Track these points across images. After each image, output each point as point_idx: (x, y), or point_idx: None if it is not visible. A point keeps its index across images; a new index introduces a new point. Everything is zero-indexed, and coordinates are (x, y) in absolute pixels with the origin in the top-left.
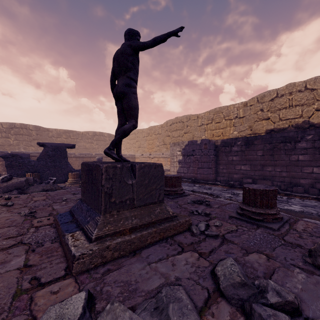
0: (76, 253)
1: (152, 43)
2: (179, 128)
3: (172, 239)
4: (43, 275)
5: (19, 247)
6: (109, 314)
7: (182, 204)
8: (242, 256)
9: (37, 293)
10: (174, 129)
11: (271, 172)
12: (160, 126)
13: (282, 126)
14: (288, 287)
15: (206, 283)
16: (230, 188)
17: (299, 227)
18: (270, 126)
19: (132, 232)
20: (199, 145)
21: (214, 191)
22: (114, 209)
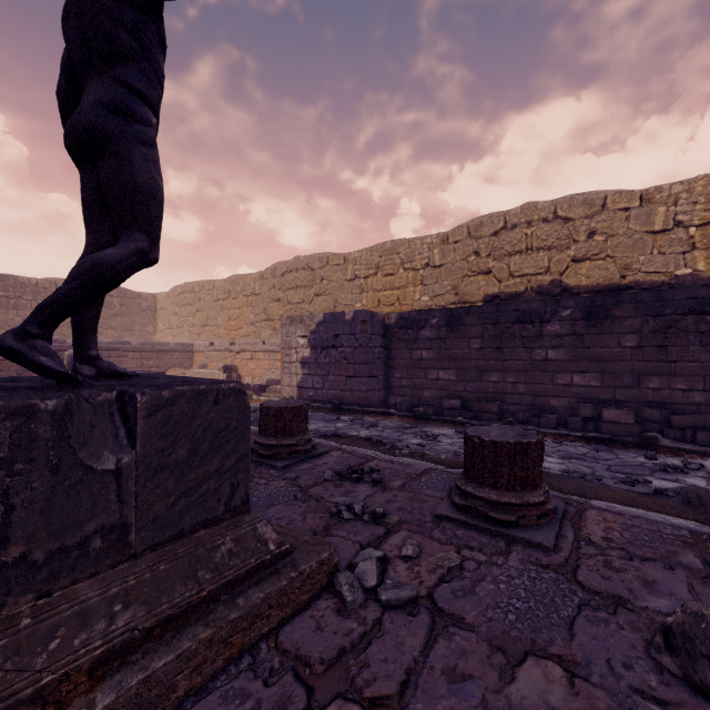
0: None
1: None
2: (303, 283)
3: (274, 645)
4: None
5: None
6: None
7: (309, 485)
8: (501, 686)
9: None
10: (292, 285)
11: (498, 385)
12: (258, 275)
13: (515, 289)
14: None
15: None
16: (418, 421)
17: (595, 532)
18: (492, 287)
19: (106, 674)
20: (349, 324)
21: (384, 431)
22: (19, 590)
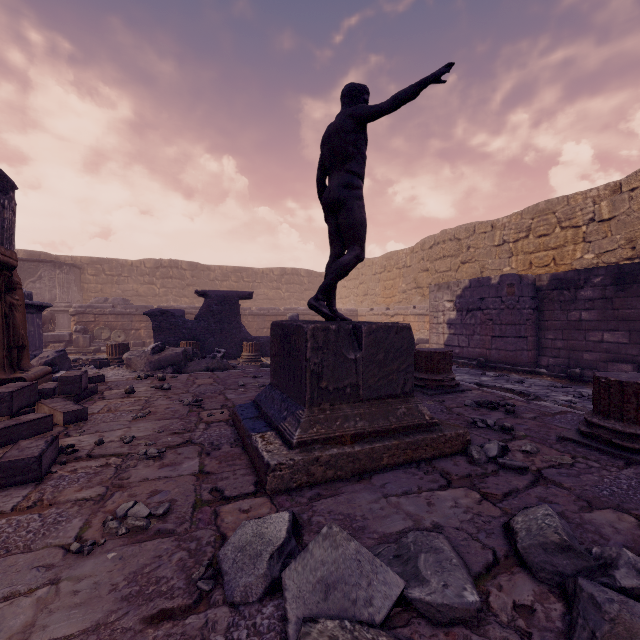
0: (271, 461)
1: (392, 105)
2: (449, 253)
3: (429, 464)
4: (226, 487)
5: (190, 447)
6: (326, 540)
7: (452, 406)
8: (578, 511)
9: (222, 508)
10: (439, 256)
11: None
12: (409, 250)
13: None
14: None
15: (492, 541)
16: (573, 383)
17: None
18: None
19: (356, 441)
20: (495, 288)
21: (530, 387)
22: (325, 400)
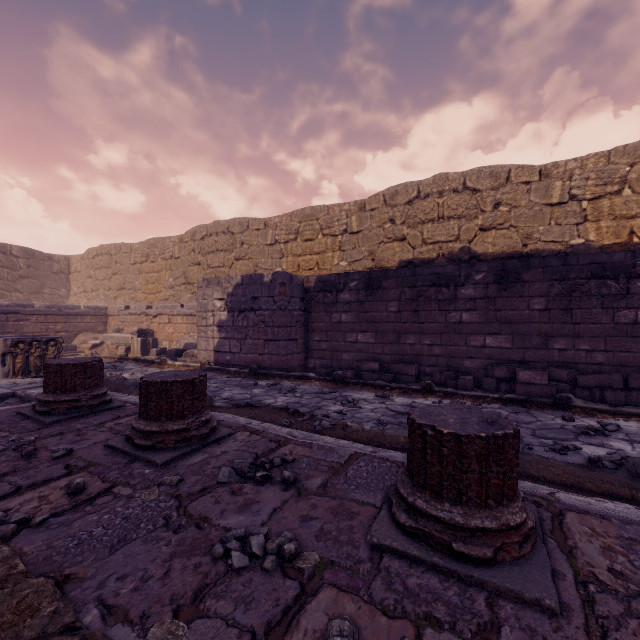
0: None
1: None
2: (223, 247)
3: None
4: None
5: None
6: None
7: (194, 493)
8: None
9: None
10: (212, 249)
11: (415, 347)
12: (178, 239)
13: (428, 256)
14: None
15: None
16: (338, 385)
17: (595, 559)
18: (407, 253)
19: None
20: (268, 287)
21: (302, 397)
22: None
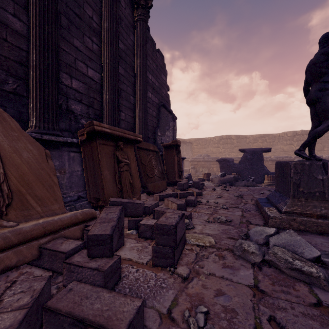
0: (270, 215)
1: None
2: None
3: None
4: (251, 221)
5: (237, 208)
6: (287, 233)
7: None
8: None
9: (250, 225)
10: None
11: None
12: None
13: None
14: None
15: None
16: None
17: None
18: None
19: (320, 218)
20: None
21: None
22: (302, 196)
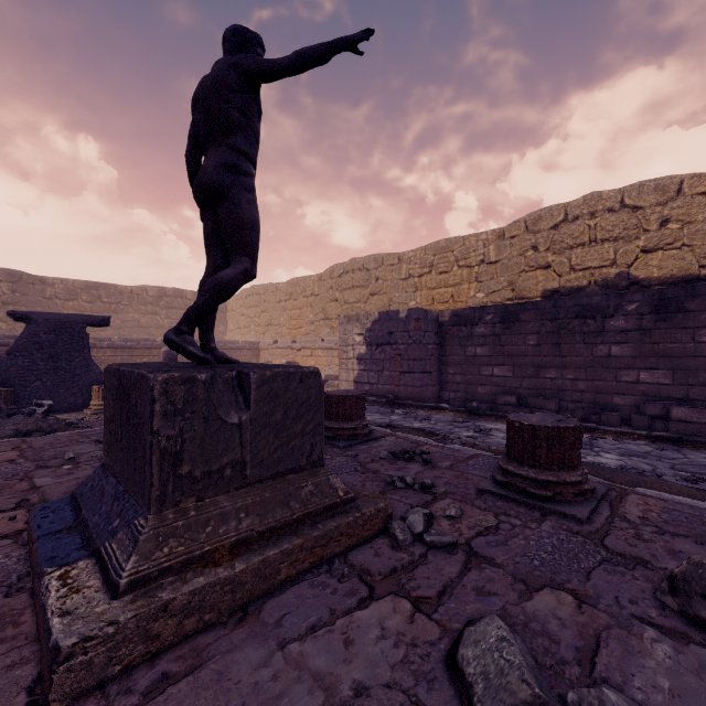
0: (64, 640)
1: (294, 64)
2: (359, 284)
3: (344, 561)
4: None
5: None
6: None
7: (367, 461)
8: (519, 602)
9: None
10: (349, 286)
11: (556, 382)
12: (317, 277)
13: (576, 284)
14: (639, 688)
15: (437, 696)
16: (471, 416)
17: (632, 512)
18: (551, 282)
19: (239, 553)
20: (403, 322)
21: (436, 424)
22: (188, 494)
